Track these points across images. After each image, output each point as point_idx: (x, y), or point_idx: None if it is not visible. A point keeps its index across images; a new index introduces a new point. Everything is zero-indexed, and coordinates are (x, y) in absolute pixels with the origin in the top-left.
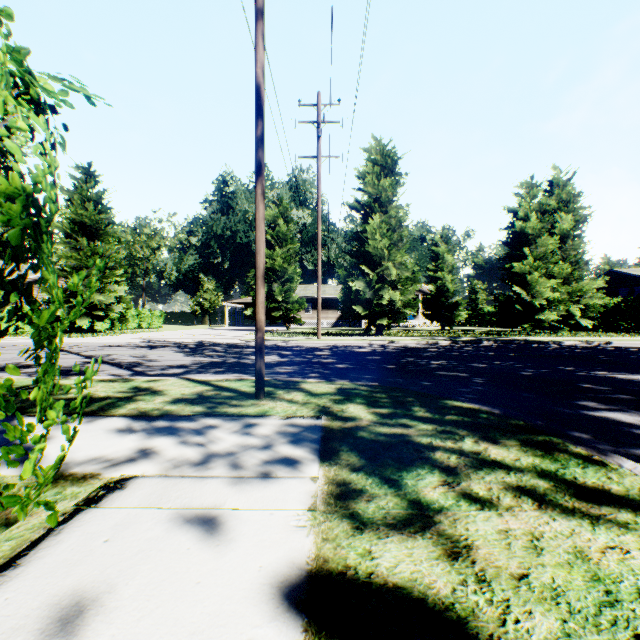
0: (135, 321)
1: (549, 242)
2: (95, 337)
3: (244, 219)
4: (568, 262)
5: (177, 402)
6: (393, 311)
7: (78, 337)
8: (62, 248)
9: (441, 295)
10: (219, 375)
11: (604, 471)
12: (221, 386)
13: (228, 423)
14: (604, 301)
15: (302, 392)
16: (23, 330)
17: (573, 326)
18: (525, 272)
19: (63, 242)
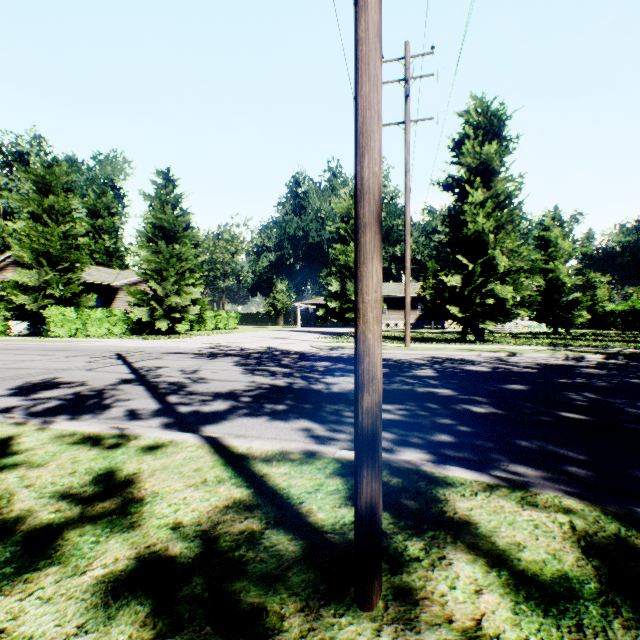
0: (212, 322)
1: None
2: (169, 340)
3: (316, 218)
4: None
5: (130, 597)
6: (499, 312)
7: (154, 339)
8: (145, 252)
9: (553, 291)
10: (277, 423)
11: None
12: (269, 488)
13: None
14: None
15: (482, 560)
16: (112, 332)
17: None
18: None
19: (145, 246)
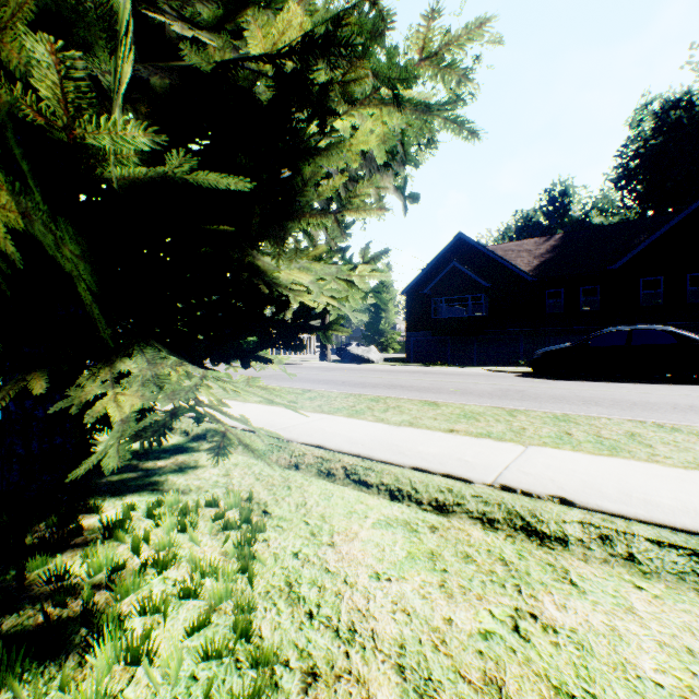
0: None
1: None
2: None
3: None
4: None
5: None
6: None
7: None
8: None
9: None
10: None
11: None
12: None
13: None
14: None
15: None
16: None
17: None
18: None
19: None
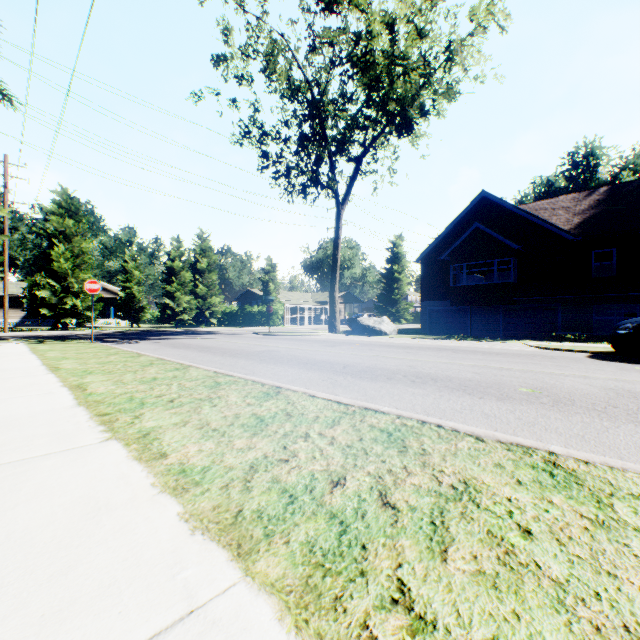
0: None
1: (188, 275)
2: None
3: None
4: (207, 286)
5: None
6: (78, 313)
7: None
8: None
9: (131, 300)
10: None
11: (80, 340)
12: None
13: None
14: (233, 309)
15: (12, 340)
16: None
17: (221, 323)
18: (174, 291)
19: None
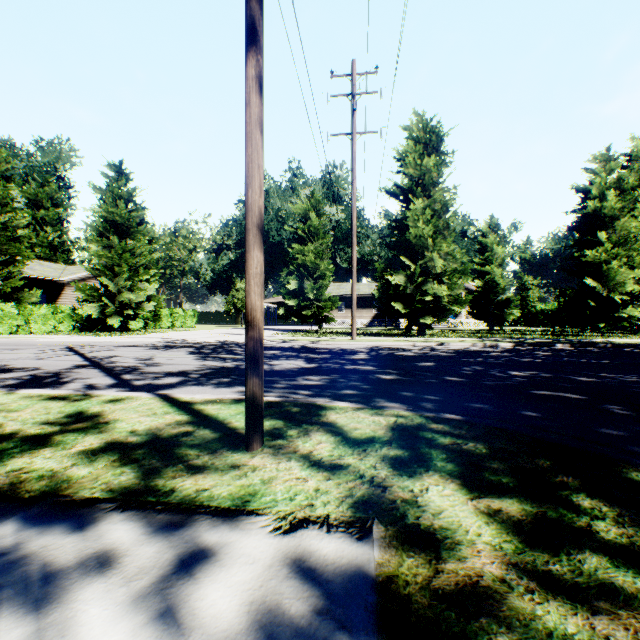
0: (168, 320)
1: (632, 224)
2: (122, 336)
3: (276, 217)
4: None
5: (104, 454)
6: (438, 308)
7: (106, 336)
8: (95, 247)
9: (489, 291)
10: (220, 388)
11: None
12: (203, 414)
13: (147, 544)
14: None
15: (330, 434)
16: (58, 329)
17: None
18: (600, 261)
19: (95, 241)
